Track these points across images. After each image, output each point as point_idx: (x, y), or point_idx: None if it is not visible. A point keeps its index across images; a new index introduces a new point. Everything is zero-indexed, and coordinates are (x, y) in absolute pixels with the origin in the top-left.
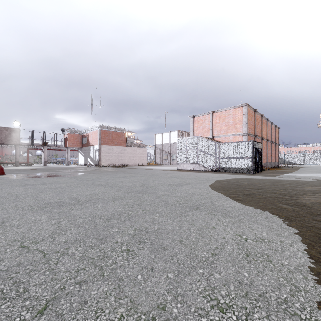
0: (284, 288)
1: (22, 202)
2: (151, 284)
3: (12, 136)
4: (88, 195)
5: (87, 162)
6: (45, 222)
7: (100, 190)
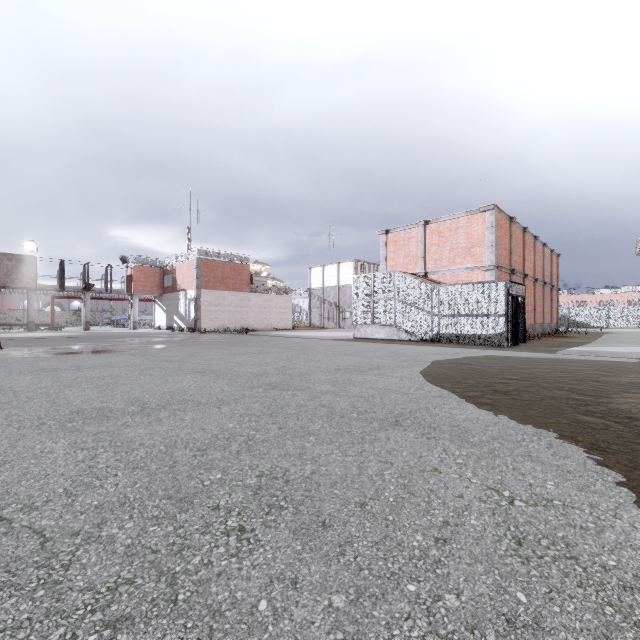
0: (618, 635)
1: (24, 409)
2: (291, 626)
3: (21, 271)
4: (166, 393)
5: (173, 323)
6: (63, 458)
7: (193, 383)
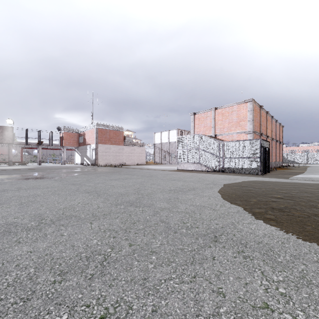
0: None
1: None
2: None
3: (5, 134)
4: (61, 209)
5: (84, 161)
6: None
7: (81, 201)
